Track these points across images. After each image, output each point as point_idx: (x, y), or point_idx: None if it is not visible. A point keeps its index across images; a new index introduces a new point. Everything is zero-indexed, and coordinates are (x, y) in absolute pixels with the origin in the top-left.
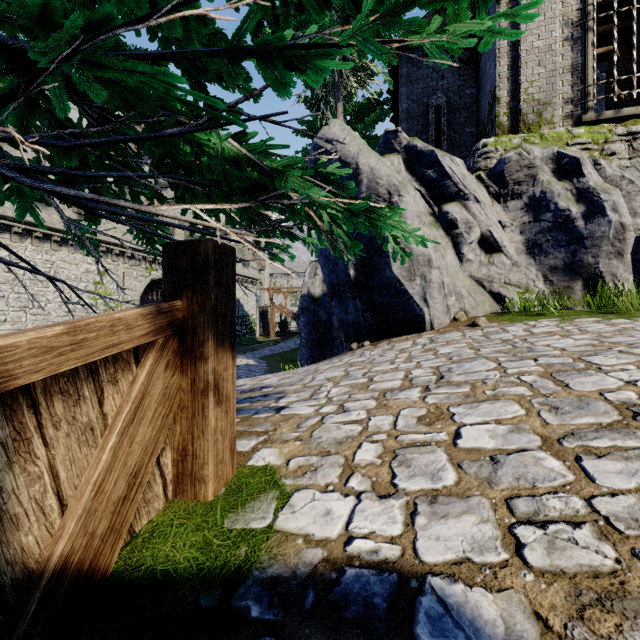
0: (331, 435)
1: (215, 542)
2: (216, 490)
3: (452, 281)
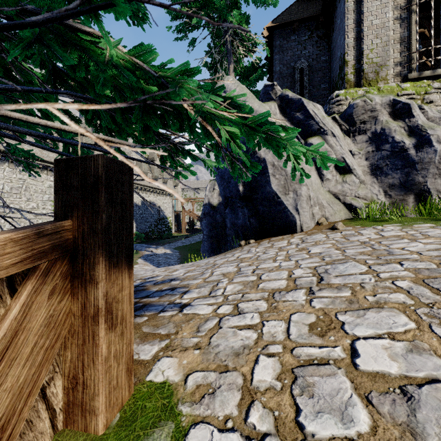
0: (228, 343)
1: None
2: (108, 420)
3: (316, 195)
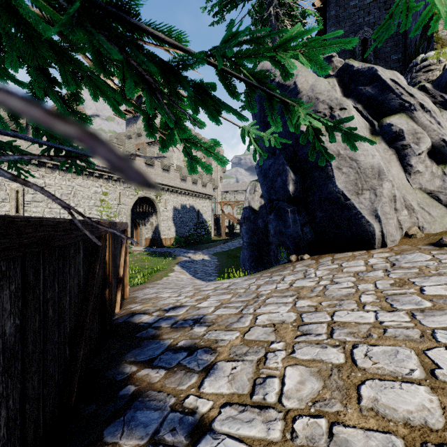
0: None
1: None
2: None
3: (401, 194)
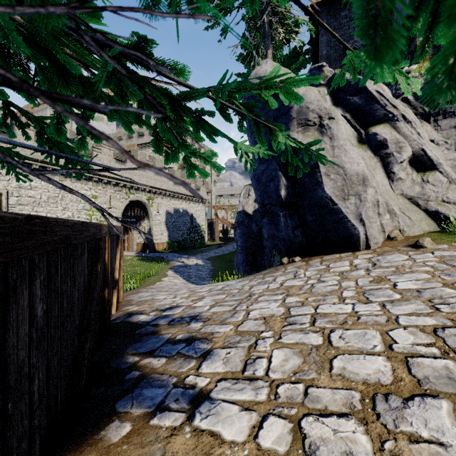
0: None
1: None
2: None
3: (384, 200)
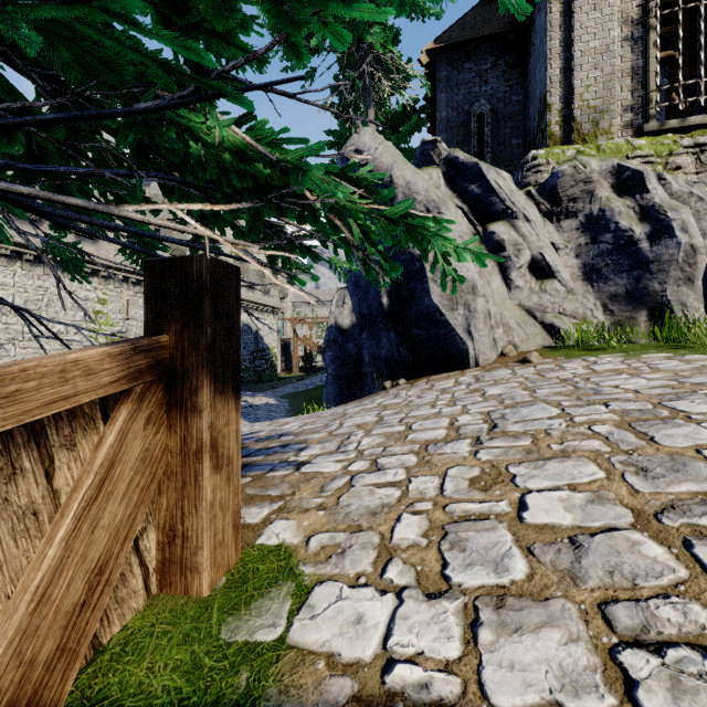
0: (362, 502)
1: (207, 663)
2: (213, 582)
3: (499, 311)
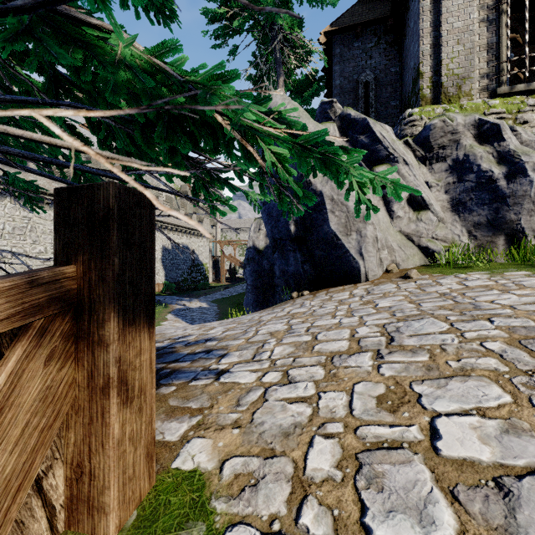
0: (275, 420)
1: None
2: (122, 520)
3: (384, 236)
